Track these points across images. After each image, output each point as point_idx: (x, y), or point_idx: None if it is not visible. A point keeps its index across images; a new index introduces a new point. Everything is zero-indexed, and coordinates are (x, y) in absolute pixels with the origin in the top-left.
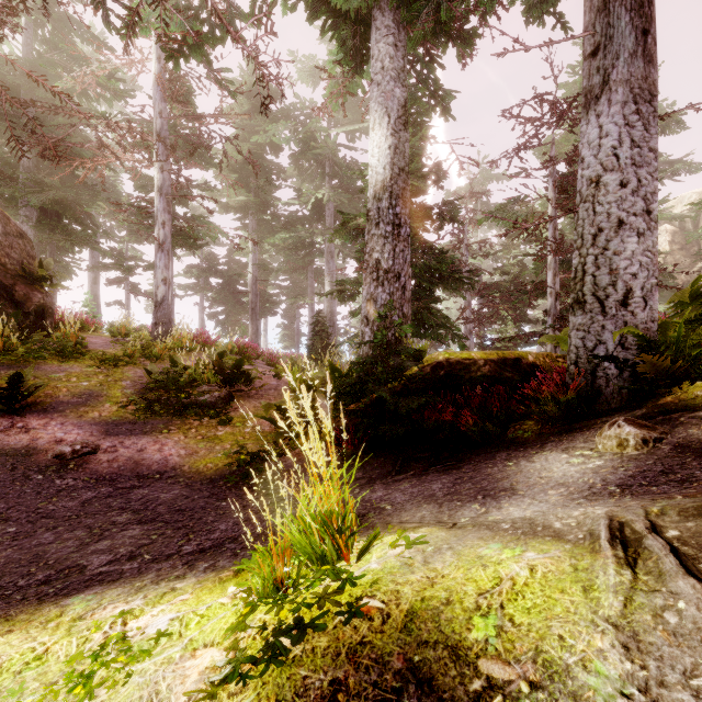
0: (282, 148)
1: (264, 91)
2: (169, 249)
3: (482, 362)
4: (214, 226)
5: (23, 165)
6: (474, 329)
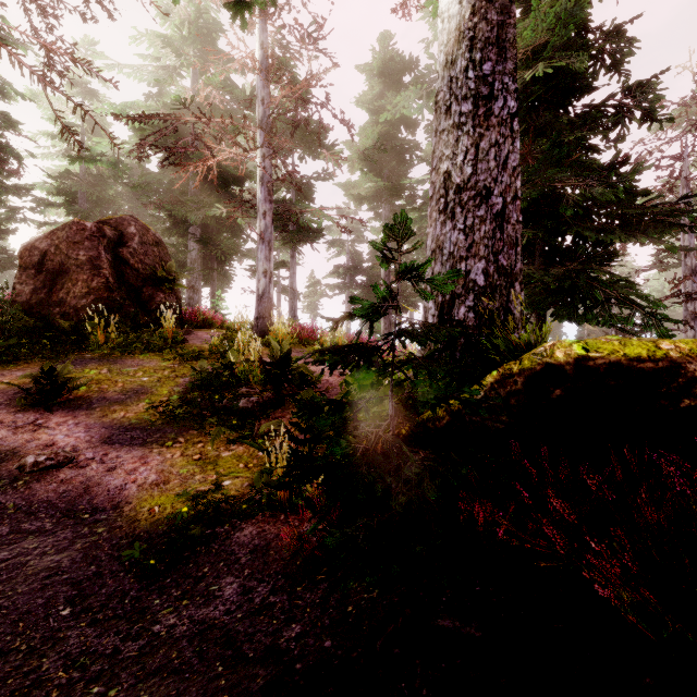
0: (418, 123)
1: (396, 64)
2: (270, 240)
3: None
4: (315, 209)
5: (191, 191)
6: None
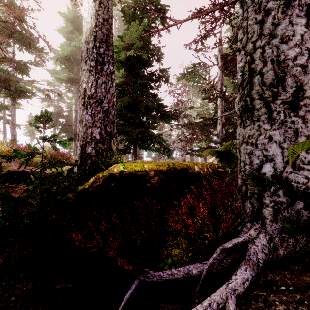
0: None
1: (80, 20)
2: None
3: (152, 173)
4: (27, 82)
5: None
6: (184, 145)
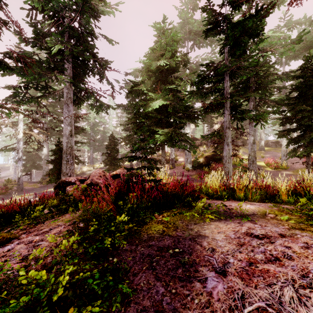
0: None
1: None
2: None
3: None
4: None
5: None
6: None
